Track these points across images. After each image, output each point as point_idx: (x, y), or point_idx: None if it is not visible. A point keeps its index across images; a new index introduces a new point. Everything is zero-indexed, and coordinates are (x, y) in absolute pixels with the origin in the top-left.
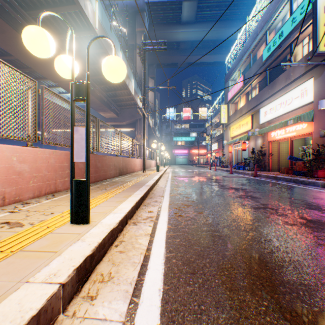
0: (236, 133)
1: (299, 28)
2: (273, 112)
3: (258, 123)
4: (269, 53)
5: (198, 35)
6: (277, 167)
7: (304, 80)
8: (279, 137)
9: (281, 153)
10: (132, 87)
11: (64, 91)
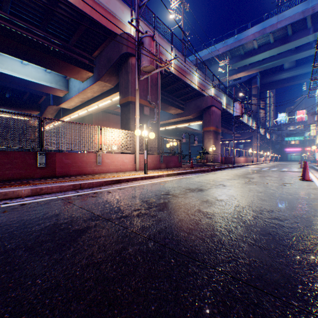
0: (317, 142)
1: None
2: None
3: None
4: None
5: (299, 72)
6: None
7: None
8: None
9: None
10: (249, 123)
11: None
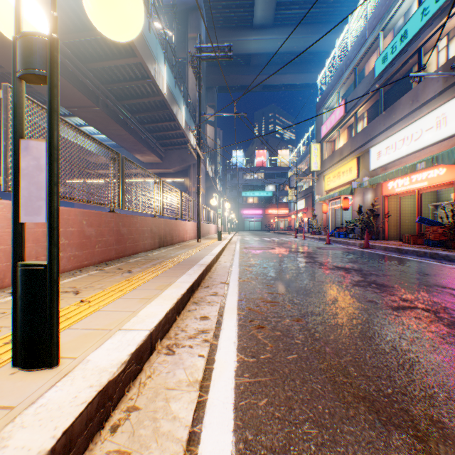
0: (334, 184)
1: (434, 23)
2: (391, 153)
3: (367, 169)
4: (385, 64)
5: (278, 45)
6: (395, 235)
7: (441, 103)
8: (400, 189)
9: (402, 213)
10: (182, 118)
11: (82, 123)
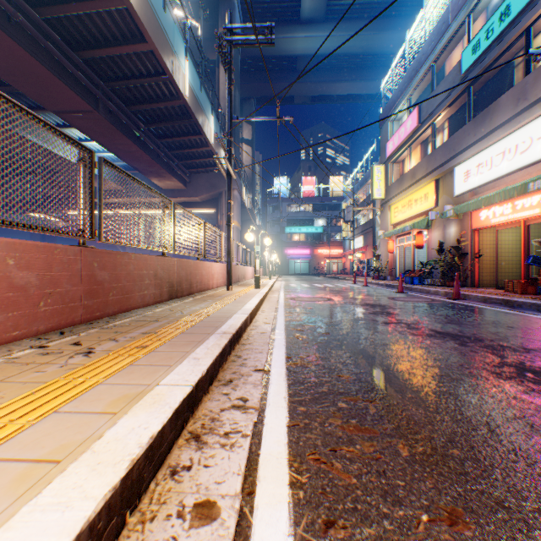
0: (404, 216)
1: None
2: (485, 172)
3: (449, 195)
4: (477, 54)
5: (331, 44)
6: (488, 280)
7: None
8: (498, 219)
9: (497, 251)
10: (210, 131)
11: (82, 137)
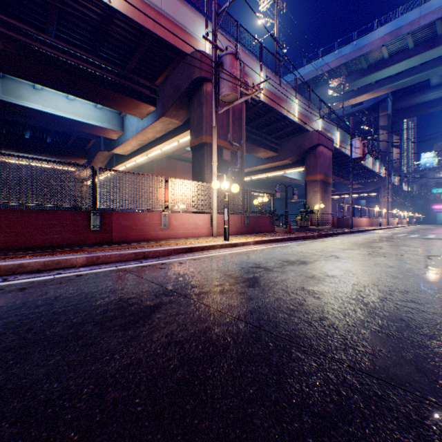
0: None
1: None
2: None
3: None
4: None
5: None
6: None
7: None
8: None
9: None
10: (376, 169)
11: None
